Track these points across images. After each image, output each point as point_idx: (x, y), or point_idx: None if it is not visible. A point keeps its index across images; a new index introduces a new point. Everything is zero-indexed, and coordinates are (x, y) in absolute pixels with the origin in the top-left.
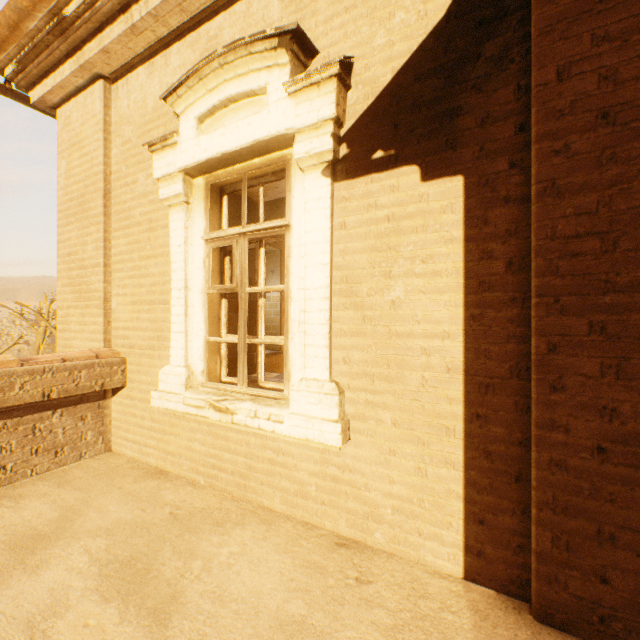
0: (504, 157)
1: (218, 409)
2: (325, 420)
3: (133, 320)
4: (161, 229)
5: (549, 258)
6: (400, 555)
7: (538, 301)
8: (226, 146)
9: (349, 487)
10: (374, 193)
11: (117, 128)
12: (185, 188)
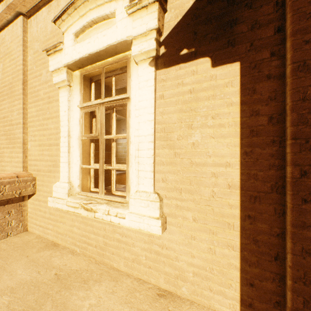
0: (267, 49)
1: (86, 209)
2: (151, 217)
3: (39, 155)
4: (55, 102)
5: (301, 113)
6: (198, 302)
7: (293, 142)
8: (91, 49)
9: (166, 258)
10: (181, 76)
11: (31, 44)
12: (68, 77)
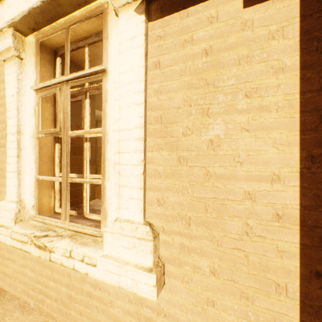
0: None
1: (38, 245)
2: (138, 268)
3: None
4: (1, 83)
5: None
6: None
7: None
8: None
9: None
10: (190, 27)
11: None
12: (15, 43)
